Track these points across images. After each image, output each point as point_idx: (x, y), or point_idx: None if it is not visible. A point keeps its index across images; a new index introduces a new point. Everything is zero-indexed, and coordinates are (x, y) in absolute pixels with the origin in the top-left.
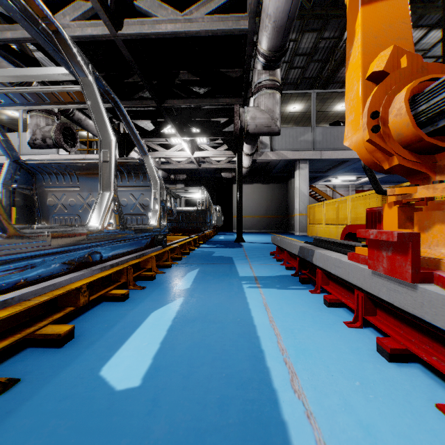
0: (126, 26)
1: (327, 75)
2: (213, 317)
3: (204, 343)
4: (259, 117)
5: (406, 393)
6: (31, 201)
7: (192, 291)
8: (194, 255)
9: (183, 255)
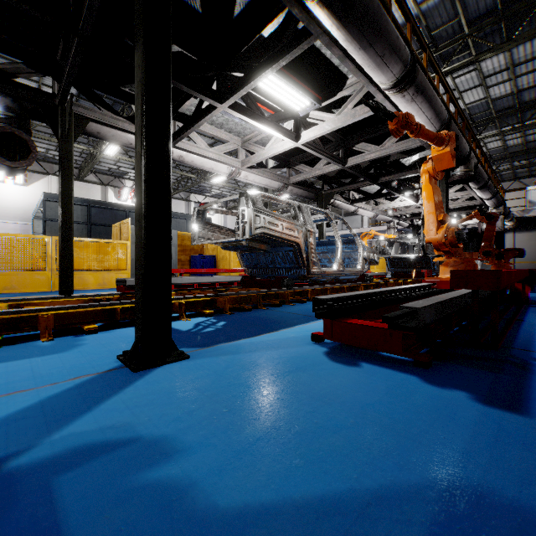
0: None
1: None
2: None
3: None
4: None
5: None
6: None
7: None
8: None
9: None
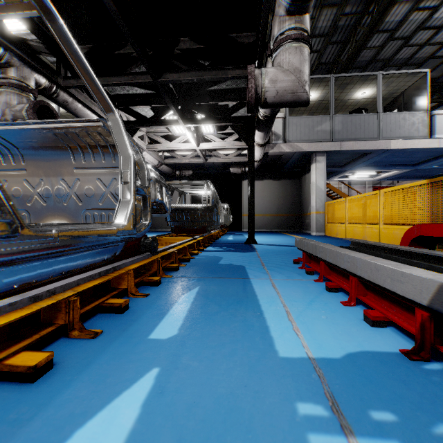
0: None
1: (347, 58)
2: None
3: None
4: (282, 80)
5: None
6: None
7: (178, 347)
8: (195, 262)
9: (182, 262)
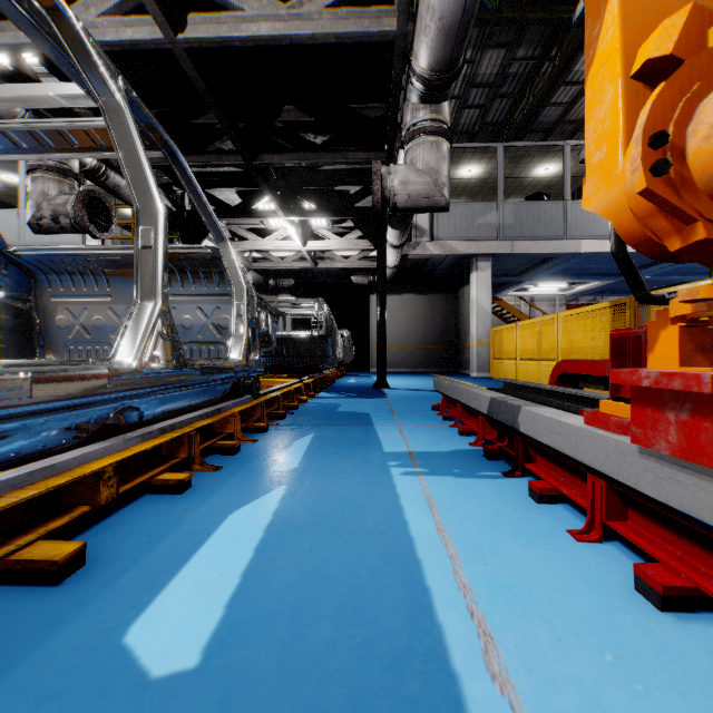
0: (192, 27)
1: (521, 119)
2: (338, 522)
3: (320, 573)
4: (414, 182)
5: (703, 678)
6: (29, 319)
7: (301, 474)
8: (306, 410)
9: (289, 410)
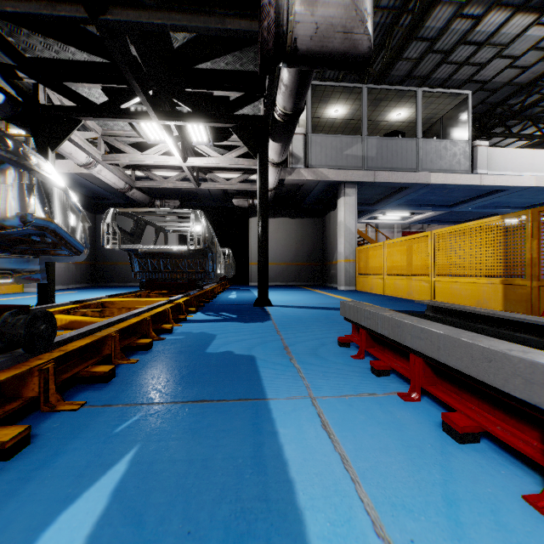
0: None
1: (381, 66)
2: None
3: None
4: (326, 3)
5: None
6: None
7: None
8: (161, 352)
9: (134, 353)
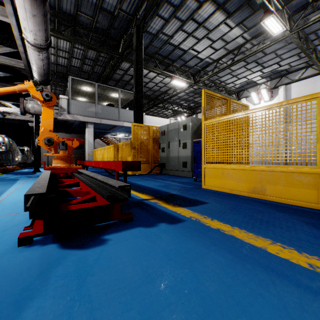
0: None
1: (105, 76)
2: None
3: None
4: (37, 107)
5: None
6: None
7: None
8: None
9: None
